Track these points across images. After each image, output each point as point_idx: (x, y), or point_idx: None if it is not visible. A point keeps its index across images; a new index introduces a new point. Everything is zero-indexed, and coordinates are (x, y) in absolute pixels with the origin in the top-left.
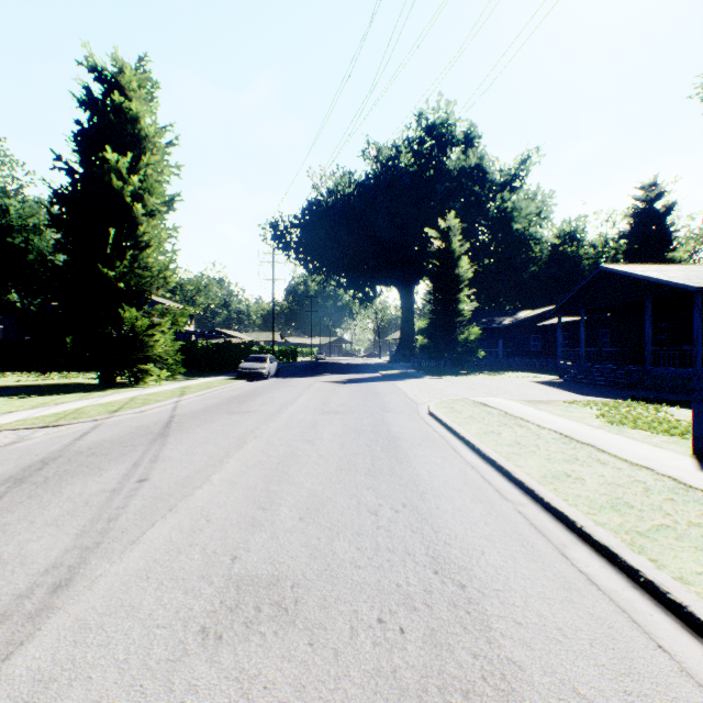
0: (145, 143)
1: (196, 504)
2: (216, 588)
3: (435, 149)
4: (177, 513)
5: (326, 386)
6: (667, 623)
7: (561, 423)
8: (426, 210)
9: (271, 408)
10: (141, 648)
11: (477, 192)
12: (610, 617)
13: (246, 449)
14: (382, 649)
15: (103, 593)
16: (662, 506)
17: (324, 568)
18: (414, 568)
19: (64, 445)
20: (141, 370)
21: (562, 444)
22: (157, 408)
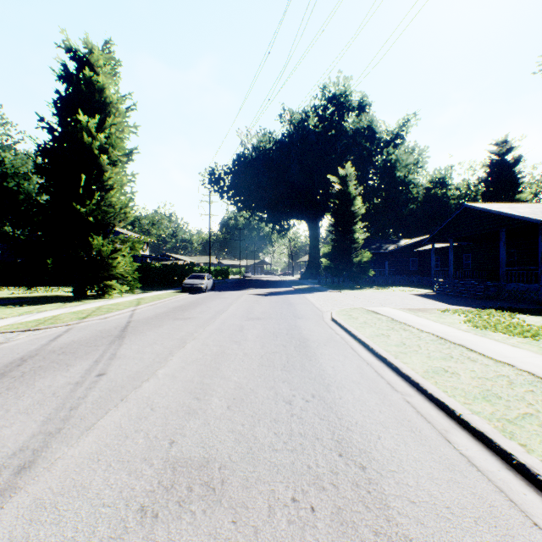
0: (110, 108)
1: (143, 395)
2: (156, 469)
3: (336, 114)
4: (127, 403)
5: (251, 297)
6: (539, 502)
7: (437, 327)
8: (329, 161)
9: (208, 315)
10: (87, 526)
11: (368, 148)
12: (490, 497)
13: (186, 349)
14: (296, 527)
15: (60, 474)
16: (525, 397)
17: (247, 451)
18: (322, 451)
19: (41, 345)
20: (106, 285)
21: (439, 344)
22: (118, 315)
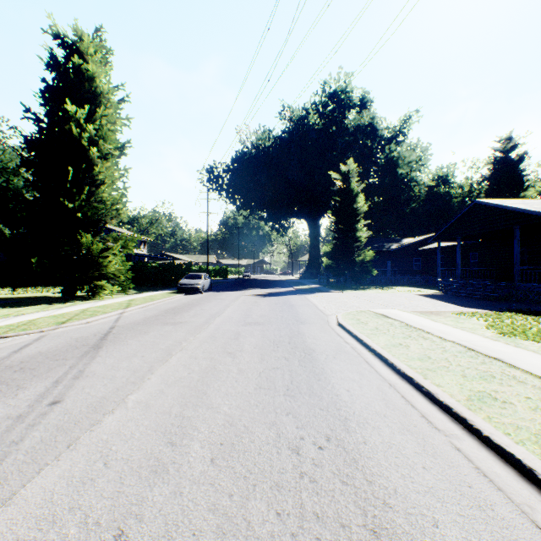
0: (100, 99)
1: (99, 437)
2: None
3: (336, 111)
4: (74, 451)
5: (250, 298)
6: None
7: (460, 335)
8: (330, 158)
9: (201, 319)
10: None
11: (369, 145)
12: None
13: (170, 363)
14: None
15: None
16: None
17: None
18: None
19: None
20: (97, 286)
21: (471, 358)
22: (102, 319)
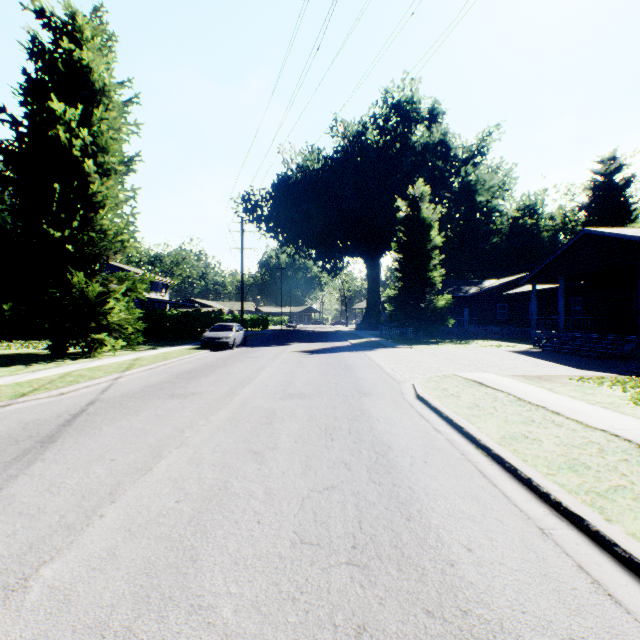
0: (100, 97)
1: None
2: None
3: (400, 126)
4: None
5: (293, 356)
6: None
7: (607, 417)
8: (393, 182)
9: (223, 388)
10: None
11: (440, 167)
12: None
13: (152, 477)
14: None
15: None
16: None
17: None
18: None
19: None
20: (95, 340)
21: None
22: (86, 387)
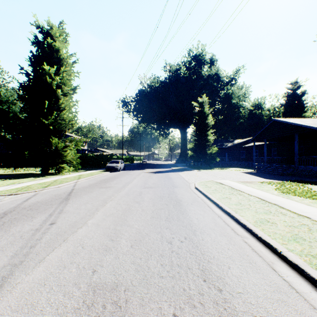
0: (62, 61)
1: (77, 237)
2: (82, 291)
3: (196, 66)
4: (67, 243)
5: (146, 174)
6: None
7: (259, 193)
8: (192, 94)
9: (120, 185)
10: None
11: (215, 86)
12: (307, 313)
13: (106, 206)
14: None
15: (17, 295)
16: None
17: (143, 278)
18: (192, 278)
19: (17, 204)
20: (60, 167)
21: (262, 204)
22: (66, 185)
